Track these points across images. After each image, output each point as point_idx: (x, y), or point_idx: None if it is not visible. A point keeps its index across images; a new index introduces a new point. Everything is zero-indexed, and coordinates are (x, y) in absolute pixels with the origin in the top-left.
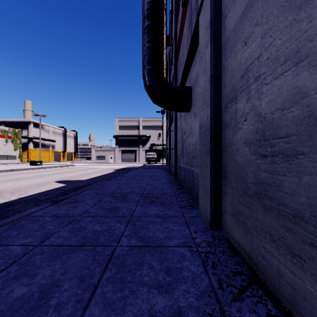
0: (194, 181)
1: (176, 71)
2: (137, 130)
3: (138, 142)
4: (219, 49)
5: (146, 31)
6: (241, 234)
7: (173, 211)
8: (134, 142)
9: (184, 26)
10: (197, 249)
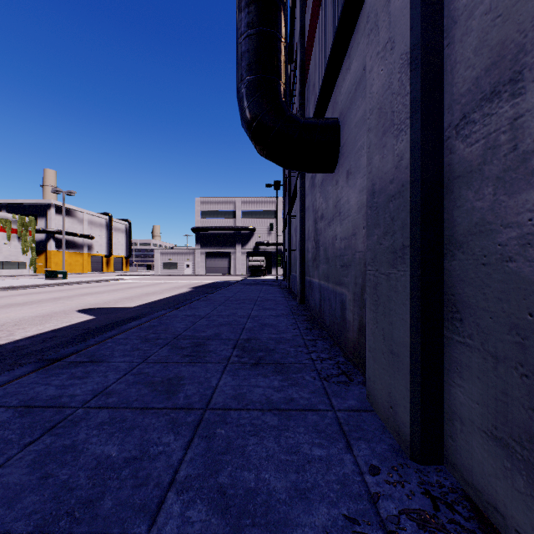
0: (346, 316)
1: (302, 102)
2: (233, 218)
3: (234, 240)
4: None
5: (245, 4)
6: None
7: (305, 391)
8: (228, 239)
9: (322, 6)
10: None
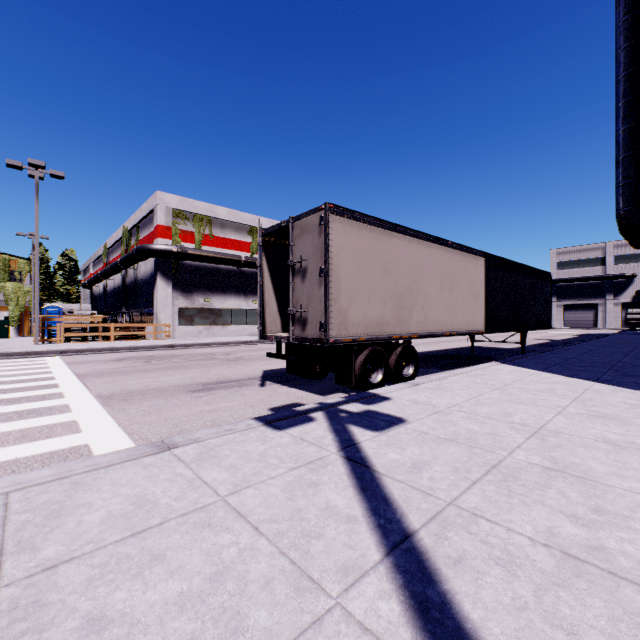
0: None
1: None
2: (600, 265)
3: (602, 290)
4: None
5: None
6: None
7: None
8: (593, 289)
9: None
10: None
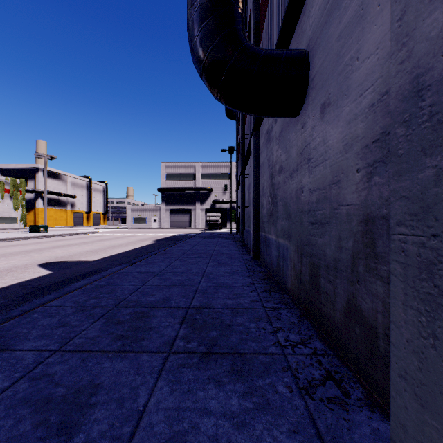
0: (320, 286)
1: None
2: (193, 179)
3: (194, 198)
4: None
5: None
6: None
7: (283, 428)
8: (189, 198)
9: None
10: None
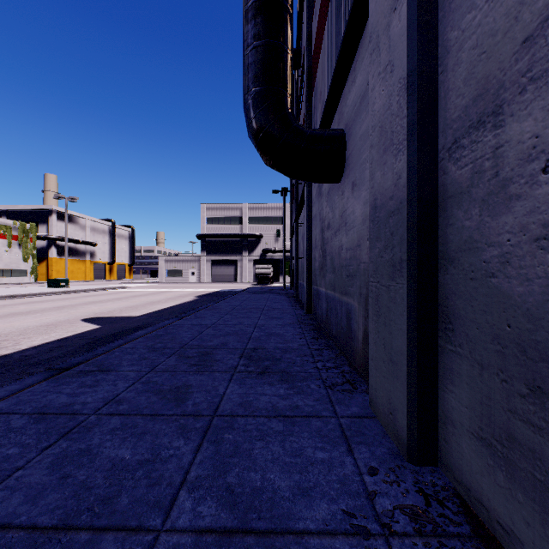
0: (351, 326)
1: (309, 110)
2: (240, 224)
3: (240, 247)
4: (432, 3)
5: (252, 16)
6: (524, 511)
7: (310, 399)
8: (234, 246)
9: (328, 15)
10: (390, 548)
